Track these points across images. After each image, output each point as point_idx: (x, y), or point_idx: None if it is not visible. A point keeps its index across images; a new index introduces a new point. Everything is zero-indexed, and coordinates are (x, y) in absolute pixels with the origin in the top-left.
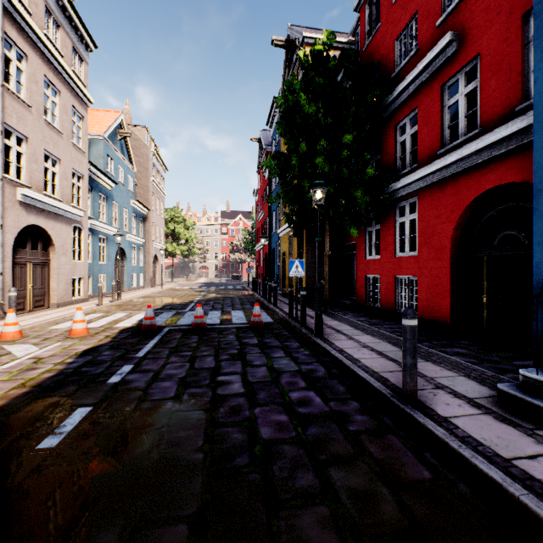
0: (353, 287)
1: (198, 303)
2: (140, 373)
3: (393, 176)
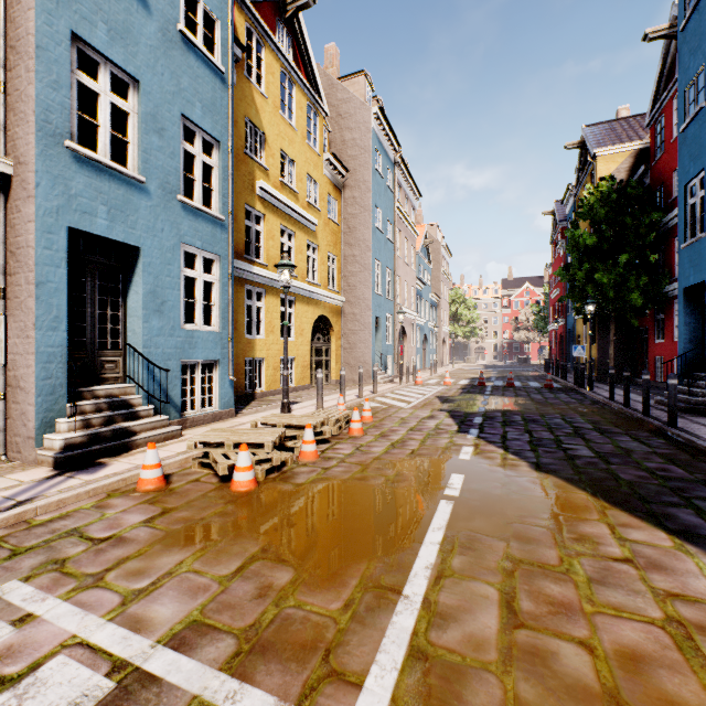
0: (647, 367)
1: (496, 377)
2: (495, 393)
3: (671, 278)
